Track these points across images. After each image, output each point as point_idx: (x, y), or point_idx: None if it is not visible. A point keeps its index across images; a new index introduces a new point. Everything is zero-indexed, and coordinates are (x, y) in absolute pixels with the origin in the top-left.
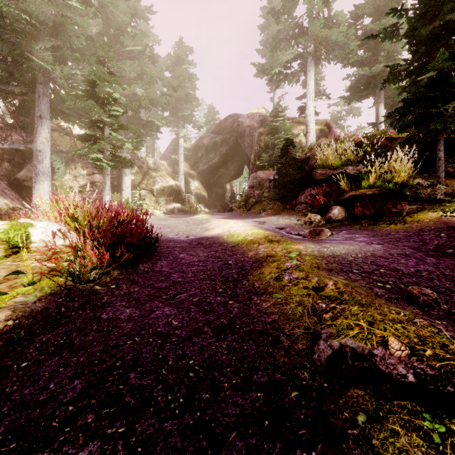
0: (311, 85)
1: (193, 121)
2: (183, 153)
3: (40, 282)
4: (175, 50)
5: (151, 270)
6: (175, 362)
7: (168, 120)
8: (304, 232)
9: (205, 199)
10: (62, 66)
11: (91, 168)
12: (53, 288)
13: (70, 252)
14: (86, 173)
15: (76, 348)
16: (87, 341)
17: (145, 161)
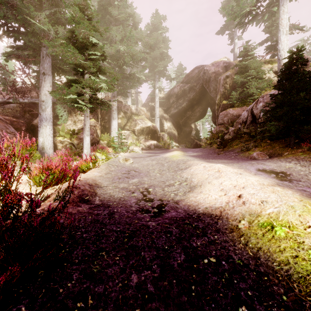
0: (284, 19)
1: (166, 74)
2: (158, 101)
3: None
4: (152, 20)
5: None
6: None
7: (146, 76)
8: None
9: (176, 136)
10: (56, 27)
11: None
12: None
13: None
14: (83, 118)
15: None
16: None
17: (129, 108)
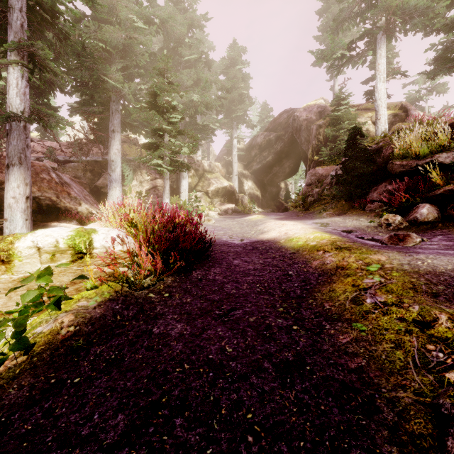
0: (381, 64)
1: (246, 121)
2: (236, 154)
3: (101, 286)
4: (229, 53)
5: (204, 278)
6: (229, 411)
7: (222, 122)
8: (380, 236)
9: (259, 199)
10: (130, 83)
11: (154, 174)
12: (112, 294)
13: (127, 258)
14: (150, 178)
15: (125, 367)
16: (137, 360)
17: (201, 164)
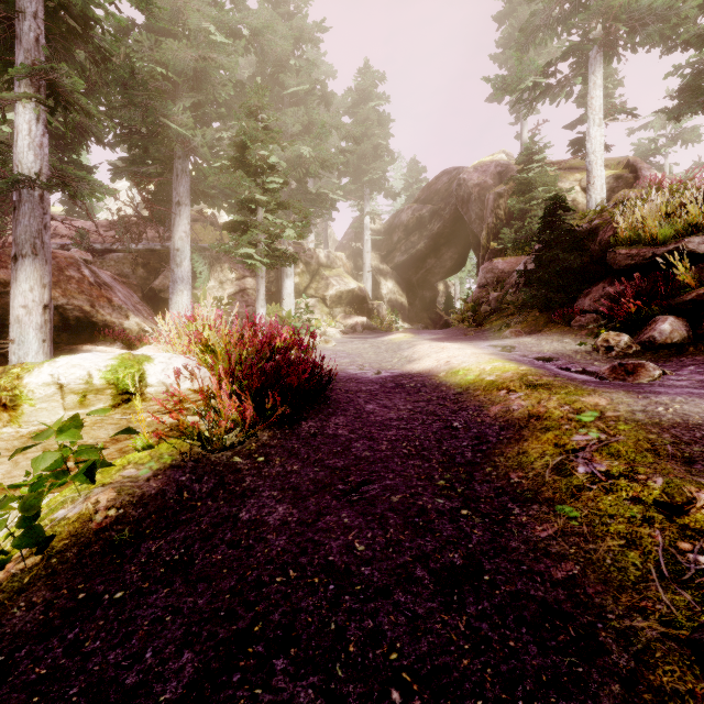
0: (596, 98)
1: (384, 187)
2: (369, 239)
3: (159, 446)
4: (358, 82)
5: (319, 432)
6: (360, 648)
7: (347, 190)
8: (596, 366)
9: (404, 308)
10: (205, 129)
11: (241, 270)
12: (175, 458)
13: (200, 401)
14: (235, 276)
15: (195, 574)
16: (214, 563)
17: (314, 255)
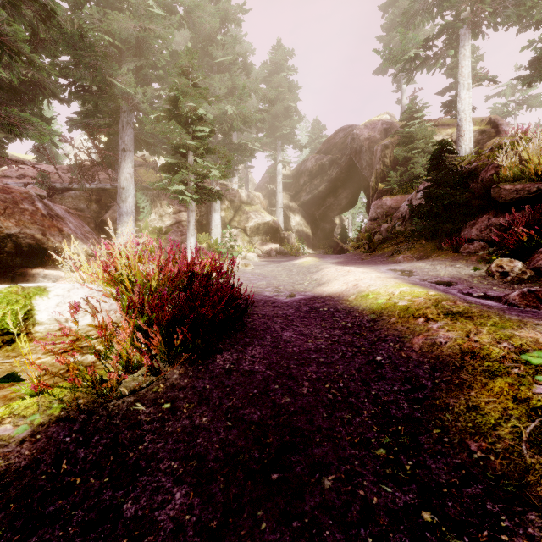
0: (465, 67)
1: (293, 140)
2: (281, 182)
3: (52, 390)
4: (272, 56)
5: (234, 368)
6: None
7: (263, 143)
8: (496, 291)
9: (309, 237)
10: (145, 88)
11: (177, 206)
12: (66, 407)
13: (102, 336)
14: (172, 211)
15: None
16: None
17: (237, 194)
